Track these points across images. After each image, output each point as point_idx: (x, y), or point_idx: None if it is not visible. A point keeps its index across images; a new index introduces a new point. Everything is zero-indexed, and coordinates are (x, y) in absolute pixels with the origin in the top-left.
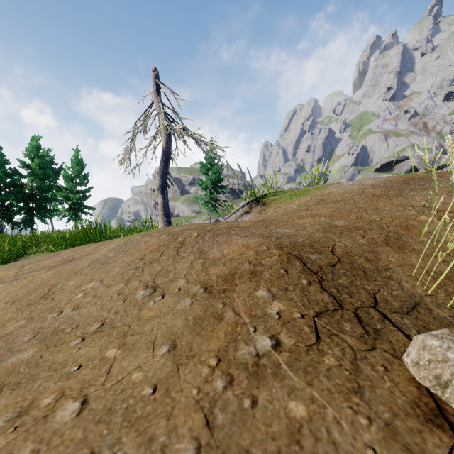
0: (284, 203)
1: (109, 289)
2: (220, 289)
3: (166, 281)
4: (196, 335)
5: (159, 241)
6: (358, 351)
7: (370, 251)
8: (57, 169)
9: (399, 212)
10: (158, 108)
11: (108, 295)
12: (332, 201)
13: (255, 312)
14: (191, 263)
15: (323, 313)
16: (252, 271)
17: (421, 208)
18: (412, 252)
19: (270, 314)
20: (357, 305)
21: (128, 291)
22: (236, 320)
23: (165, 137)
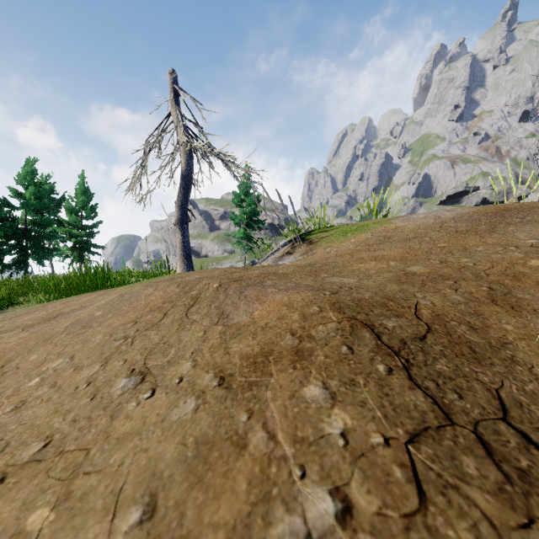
0: (336, 242)
1: (77, 372)
2: (244, 381)
3: (163, 362)
4: (195, 484)
5: (164, 295)
6: (505, 530)
7: (472, 313)
8: (58, 200)
9: (498, 254)
10: (176, 120)
11: (73, 384)
12: (400, 238)
13: (302, 432)
14: (205, 332)
15: (422, 433)
16: (297, 348)
17: (529, 249)
18: (534, 315)
19: (329, 437)
20: (474, 414)
21: (103, 379)
22: (269, 451)
23: (185, 157)
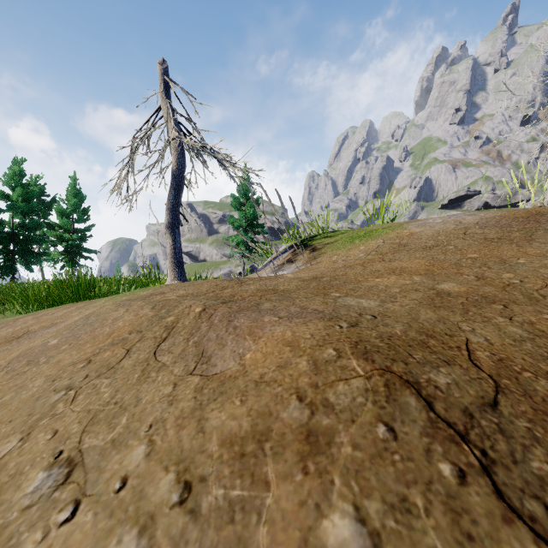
0: (343, 249)
1: None
2: (223, 496)
3: (105, 442)
4: None
5: (135, 320)
6: None
7: (546, 356)
8: (49, 202)
9: (547, 268)
10: (166, 114)
11: None
12: (419, 246)
13: None
14: (174, 386)
15: None
16: (308, 427)
17: None
18: None
19: None
20: None
21: (13, 469)
22: None
23: (176, 155)
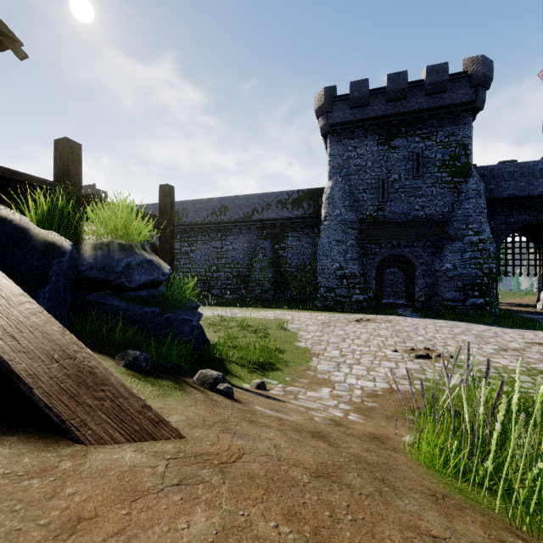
0: None
1: None
2: None
3: None
4: None
5: None
6: None
7: None
8: None
9: None
10: None
11: None
12: None
13: None
14: None
15: None
16: None
17: None
18: None
19: None
20: None
21: None
22: None
23: None
